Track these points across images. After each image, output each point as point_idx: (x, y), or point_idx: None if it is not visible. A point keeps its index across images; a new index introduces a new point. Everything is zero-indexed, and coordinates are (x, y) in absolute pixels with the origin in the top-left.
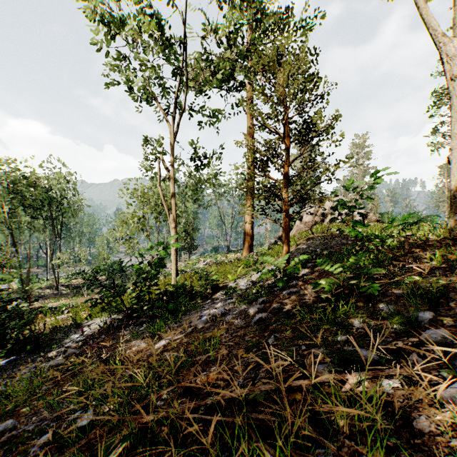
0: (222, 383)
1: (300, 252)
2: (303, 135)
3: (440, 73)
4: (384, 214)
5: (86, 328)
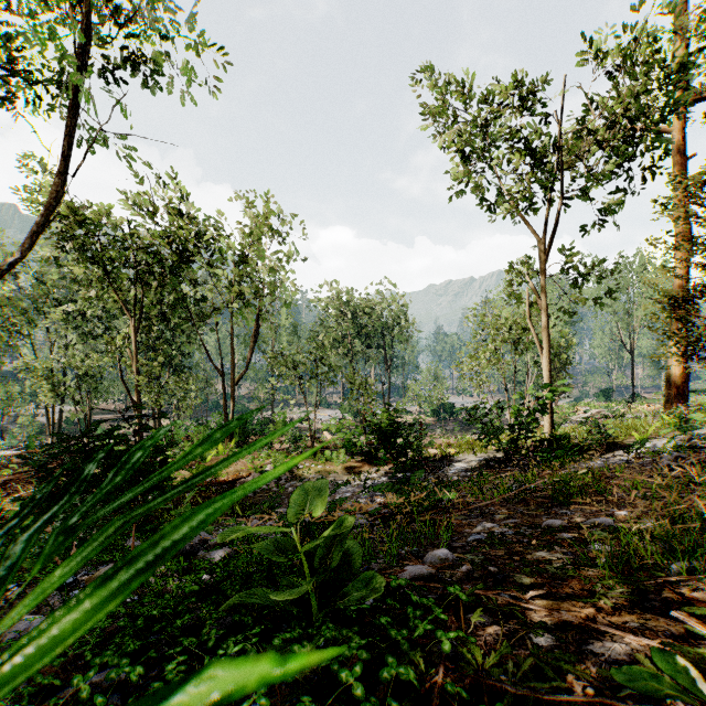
0: (626, 484)
1: None
2: None
3: None
4: None
5: (460, 462)
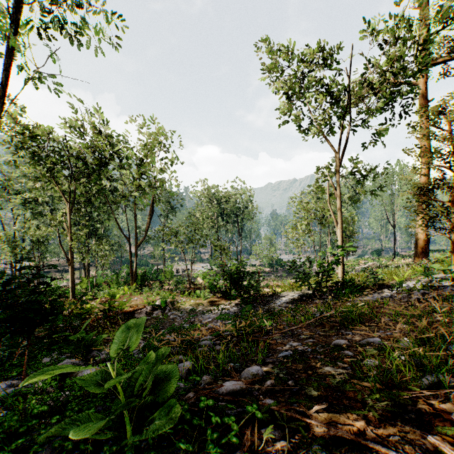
0: (390, 312)
1: None
2: None
3: None
4: None
5: (284, 297)
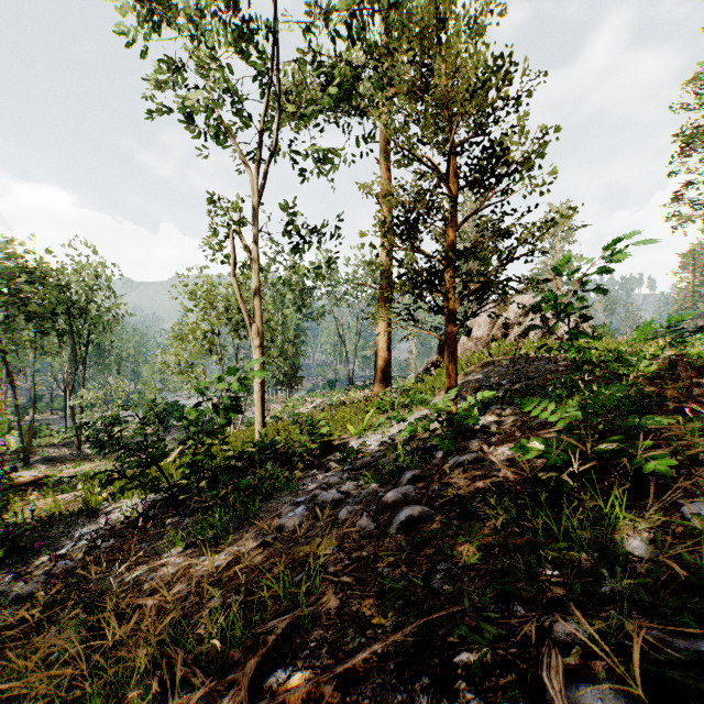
0: None
1: (472, 386)
2: (484, 171)
3: (686, 106)
4: (597, 328)
5: (103, 517)
